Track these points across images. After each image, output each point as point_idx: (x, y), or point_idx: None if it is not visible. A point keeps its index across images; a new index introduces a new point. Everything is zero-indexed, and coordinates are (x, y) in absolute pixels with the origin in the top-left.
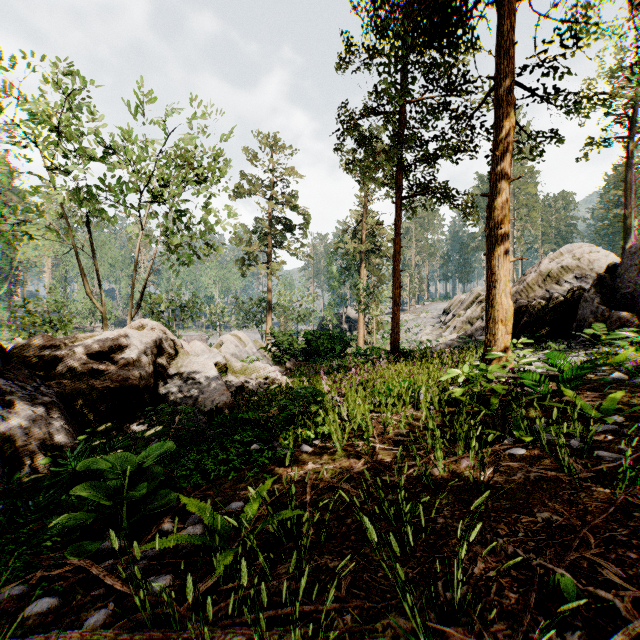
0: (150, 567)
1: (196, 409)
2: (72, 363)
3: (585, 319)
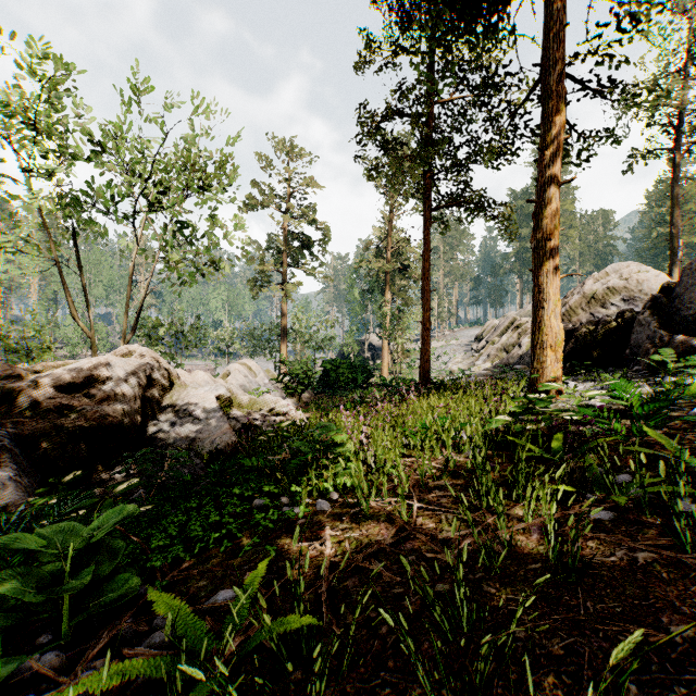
0: None
1: (192, 451)
2: (35, 397)
3: (640, 345)
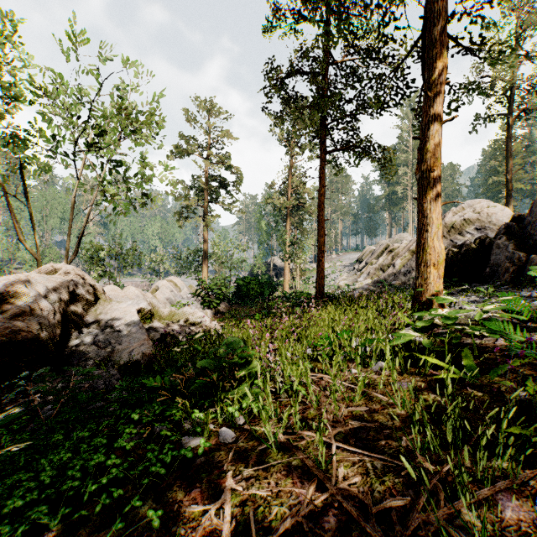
0: None
1: (111, 362)
2: None
3: (499, 264)
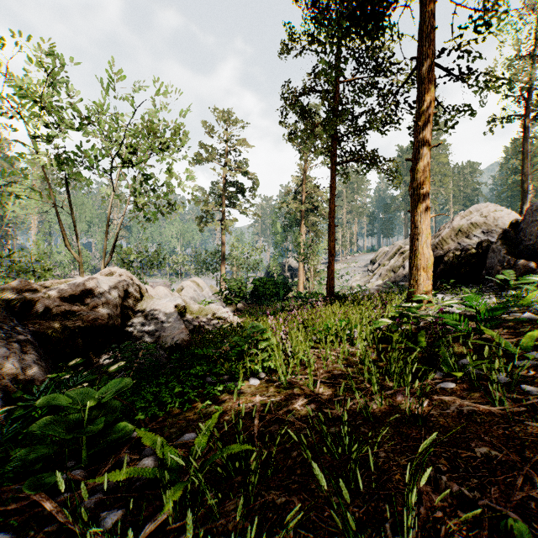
0: (104, 500)
1: (158, 345)
2: (47, 305)
3: (493, 267)
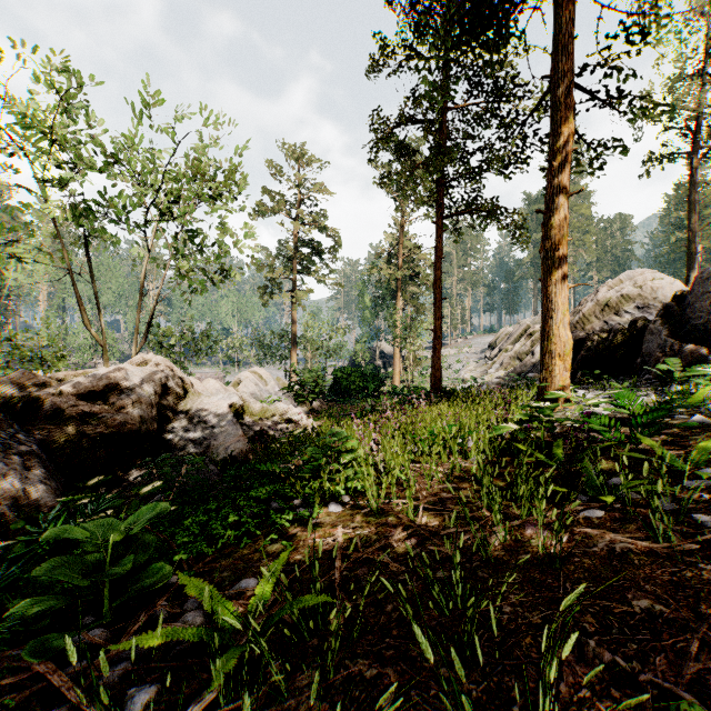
0: (132, 671)
1: (207, 458)
2: (58, 405)
3: (651, 354)
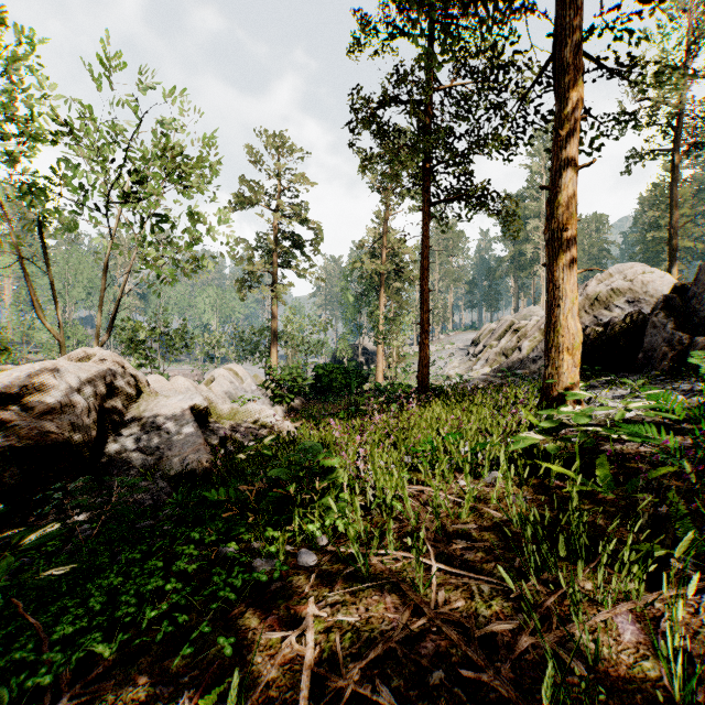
0: None
1: (159, 472)
2: None
3: (654, 348)
